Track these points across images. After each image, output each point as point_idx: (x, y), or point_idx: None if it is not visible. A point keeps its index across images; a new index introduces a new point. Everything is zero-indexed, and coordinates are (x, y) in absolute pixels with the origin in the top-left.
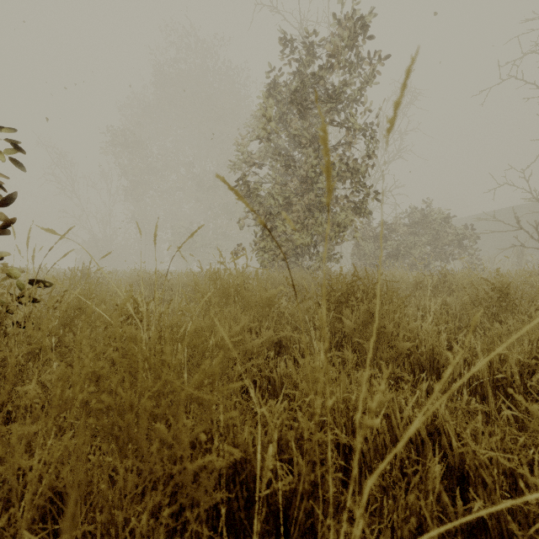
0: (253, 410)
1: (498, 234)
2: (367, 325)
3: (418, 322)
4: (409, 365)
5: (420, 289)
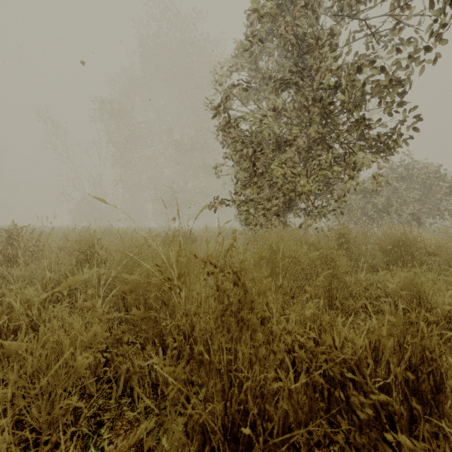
0: None
1: None
2: None
3: None
4: None
5: None
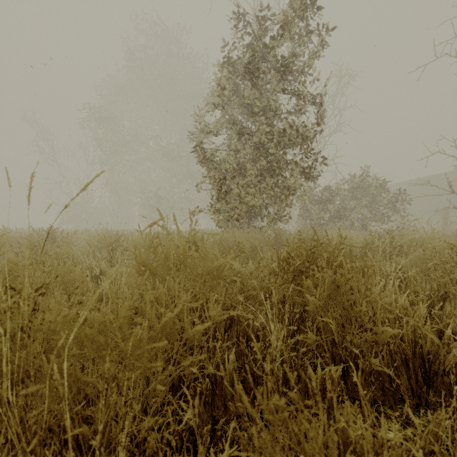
0: (190, 429)
1: (422, 198)
2: (331, 297)
3: (393, 297)
4: (390, 355)
5: (370, 249)
